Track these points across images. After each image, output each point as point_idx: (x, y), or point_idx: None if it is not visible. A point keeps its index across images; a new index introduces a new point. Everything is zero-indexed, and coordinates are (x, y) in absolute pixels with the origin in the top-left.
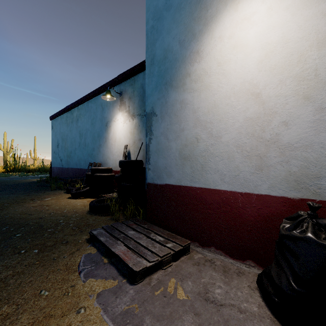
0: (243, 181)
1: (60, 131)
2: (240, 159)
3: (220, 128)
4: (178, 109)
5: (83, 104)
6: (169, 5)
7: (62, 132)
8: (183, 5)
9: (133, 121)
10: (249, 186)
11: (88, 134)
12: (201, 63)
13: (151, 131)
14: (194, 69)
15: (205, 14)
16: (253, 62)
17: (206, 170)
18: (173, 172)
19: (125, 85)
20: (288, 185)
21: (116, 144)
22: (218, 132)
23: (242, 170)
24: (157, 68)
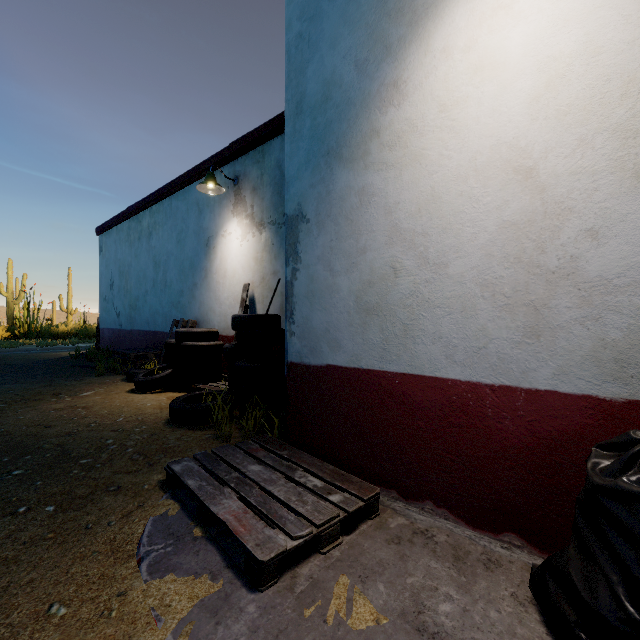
0: (496, 361)
1: (117, 256)
2: (489, 312)
3: (446, 246)
4: (353, 207)
5: (161, 203)
6: None
7: (120, 258)
8: None
9: (261, 236)
10: (510, 372)
11: (171, 262)
12: (404, 108)
13: (296, 253)
14: (389, 120)
15: (411, 2)
16: (520, 100)
17: (414, 337)
18: (344, 340)
19: (245, 164)
20: (598, 370)
21: (228, 282)
22: (440, 254)
23: (493, 337)
24: (308, 121)
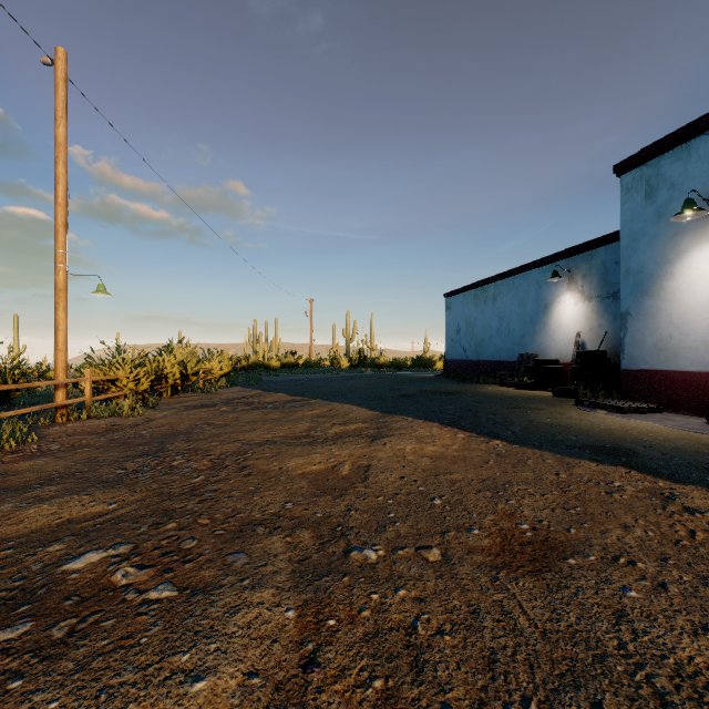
0: (706, 365)
1: (463, 312)
2: (704, 350)
3: (689, 329)
4: (652, 313)
5: (504, 280)
6: (644, 233)
7: (466, 314)
8: (657, 236)
9: (589, 304)
10: None
11: (513, 317)
12: (674, 282)
13: (625, 327)
14: (668, 285)
15: (676, 248)
16: None
17: (678, 358)
18: (648, 360)
19: (576, 261)
20: None
21: (562, 331)
22: (687, 331)
23: (705, 358)
24: (632, 278)
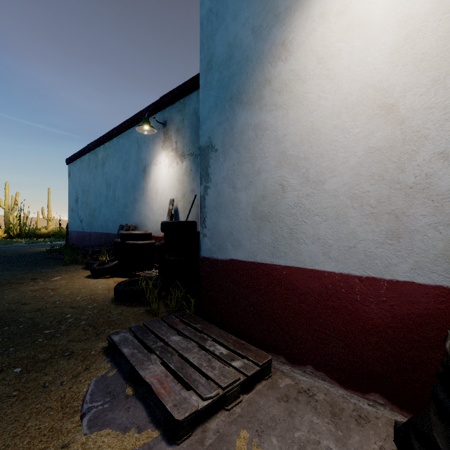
0: (363, 257)
1: (80, 179)
2: (357, 219)
3: (323, 168)
4: (250, 139)
5: (111, 141)
6: None
7: (82, 181)
8: None
9: (183, 164)
10: (375, 266)
11: (118, 183)
12: (290, 62)
13: (207, 175)
14: (278, 71)
15: None
16: (383, 52)
17: (298, 238)
18: (243, 240)
19: (171, 112)
20: (449, 266)
21: (158, 198)
22: (318, 174)
23: (361, 239)
24: (216, 75)
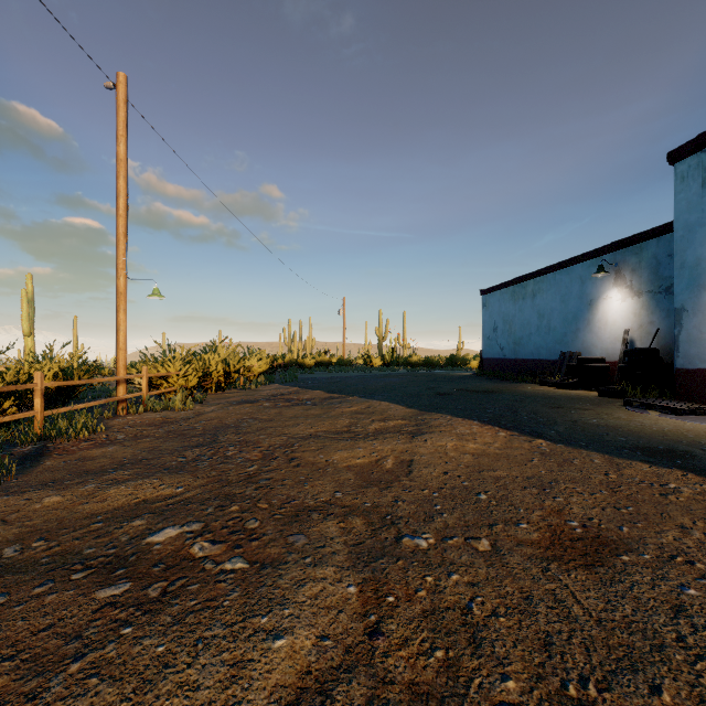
0: None
1: (500, 310)
2: None
3: None
4: None
5: (545, 276)
6: (702, 223)
7: (503, 311)
8: None
9: (639, 299)
10: None
11: (554, 315)
12: None
13: (680, 324)
14: None
15: None
16: None
17: None
18: None
19: (624, 254)
20: None
21: (608, 328)
22: None
23: None
24: (687, 272)
